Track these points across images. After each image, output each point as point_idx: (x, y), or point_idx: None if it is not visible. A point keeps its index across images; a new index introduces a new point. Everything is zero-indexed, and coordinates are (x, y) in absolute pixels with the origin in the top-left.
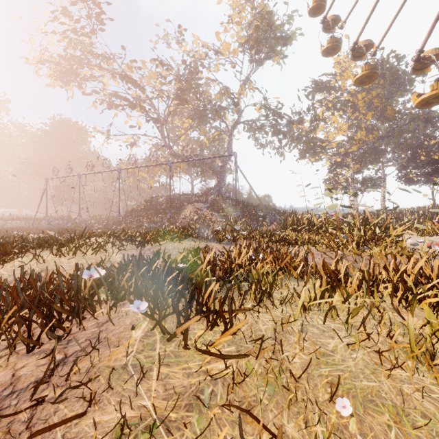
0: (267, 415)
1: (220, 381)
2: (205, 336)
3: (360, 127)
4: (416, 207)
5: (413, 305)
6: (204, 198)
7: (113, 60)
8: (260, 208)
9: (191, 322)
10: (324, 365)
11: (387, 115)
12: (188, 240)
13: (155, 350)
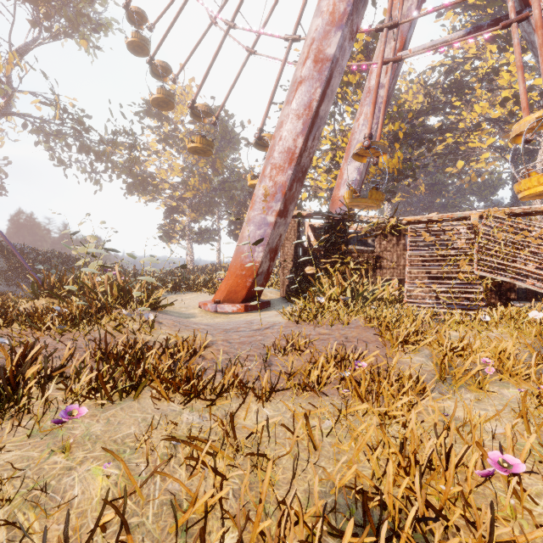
0: None
1: None
2: None
3: (194, 172)
4: None
5: None
6: None
7: None
8: (47, 258)
9: None
10: None
11: (217, 167)
12: None
13: None
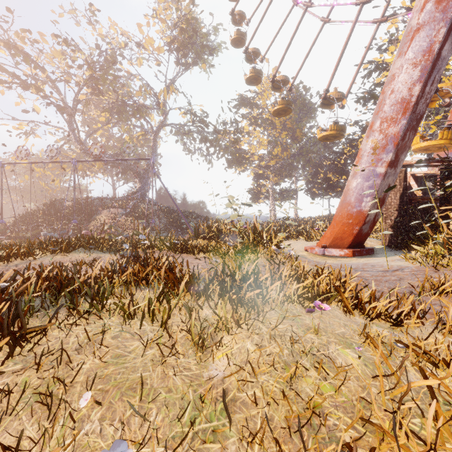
0: (12, 424)
1: None
2: None
3: (277, 144)
4: (318, 216)
5: (224, 302)
6: (124, 203)
7: None
8: (185, 215)
9: None
10: (112, 365)
11: (297, 136)
12: (77, 252)
13: None
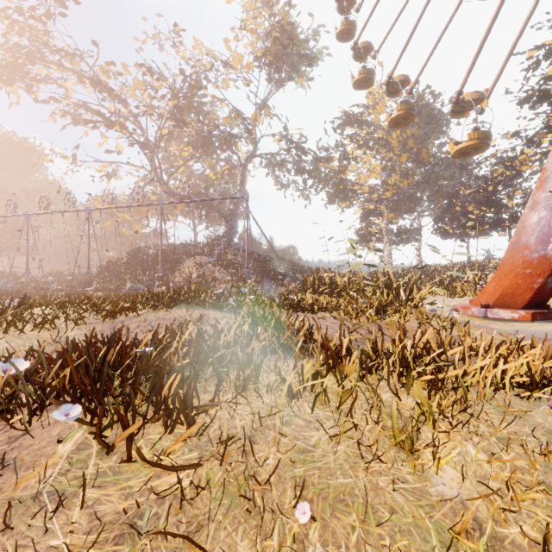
0: (219, 534)
1: (169, 499)
2: (161, 442)
3: (394, 170)
4: (452, 263)
5: (409, 384)
6: (210, 250)
7: (80, 59)
8: (280, 264)
9: (132, 430)
10: (301, 464)
11: (422, 159)
12: (178, 307)
13: (87, 468)
